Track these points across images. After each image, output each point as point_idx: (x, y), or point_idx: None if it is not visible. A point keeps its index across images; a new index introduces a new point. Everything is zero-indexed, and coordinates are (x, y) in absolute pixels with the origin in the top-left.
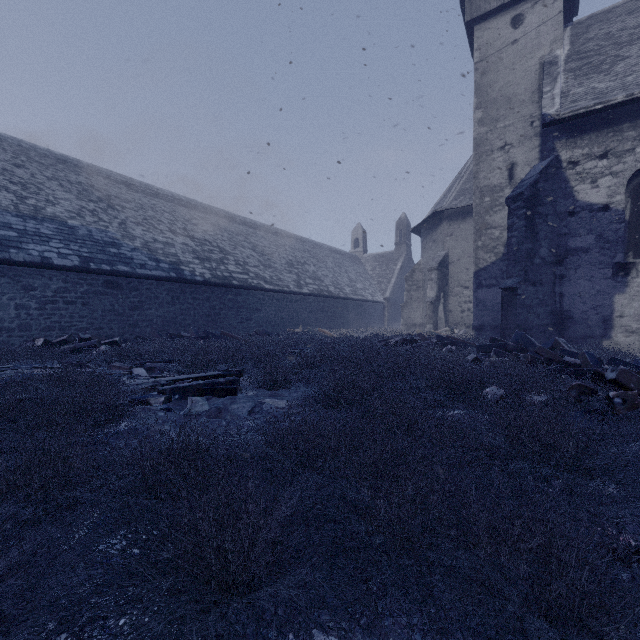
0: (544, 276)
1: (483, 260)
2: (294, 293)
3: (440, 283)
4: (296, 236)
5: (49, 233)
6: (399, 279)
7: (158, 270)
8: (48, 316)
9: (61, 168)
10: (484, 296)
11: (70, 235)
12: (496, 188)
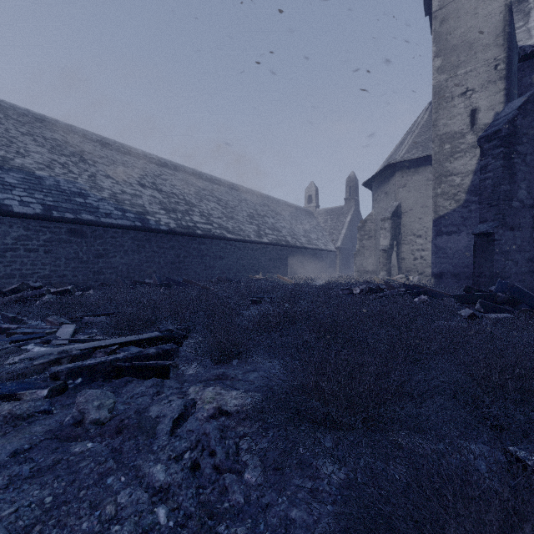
0: (522, 220)
1: (443, 207)
2: (254, 242)
3: (393, 232)
4: (257, 192)
5: (14, 182)
6: (349, 230)
7: (123, 219)
8: (8, 263)
9: (38, 126)
10: (444, 243)
11: (36, 184)
12: (457, 135)
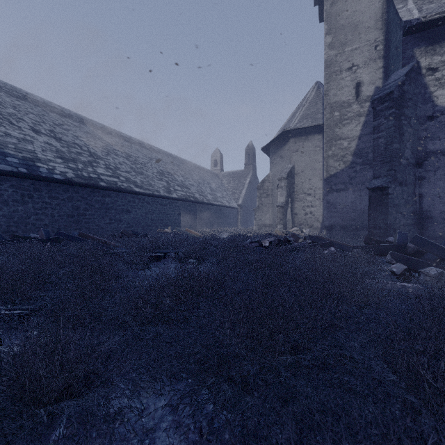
0: (408, 177)
1: (333, 167)
2: (164, 197)
3: (288, 190)
4: (167, 153)
5: None
6: (248, 190)
7: (1, 163)
8: None
9: None
10: (334, 199)
11: None
12: (345, 104)
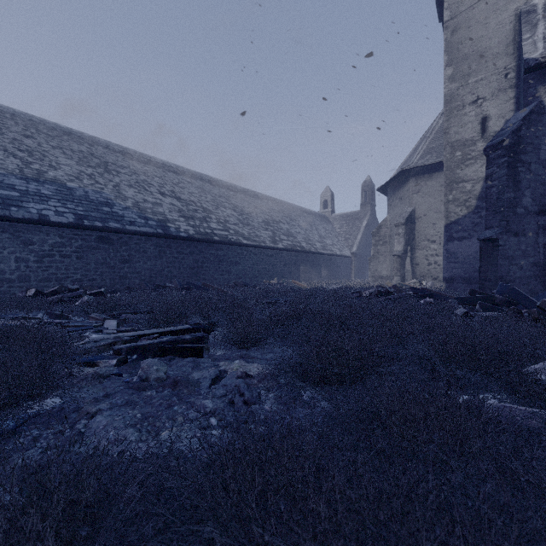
0: (527, 226)
1: (454, 213)
2: (270, 248)
3: (407, 237)
4: (272, 198)
5: (49, 193)
6: (365, 236)
7: (146, 227)
8: (45, 268)
9: (66, 139)
10: (455, 249)
11: (68, 195)
12: (468, 142)
